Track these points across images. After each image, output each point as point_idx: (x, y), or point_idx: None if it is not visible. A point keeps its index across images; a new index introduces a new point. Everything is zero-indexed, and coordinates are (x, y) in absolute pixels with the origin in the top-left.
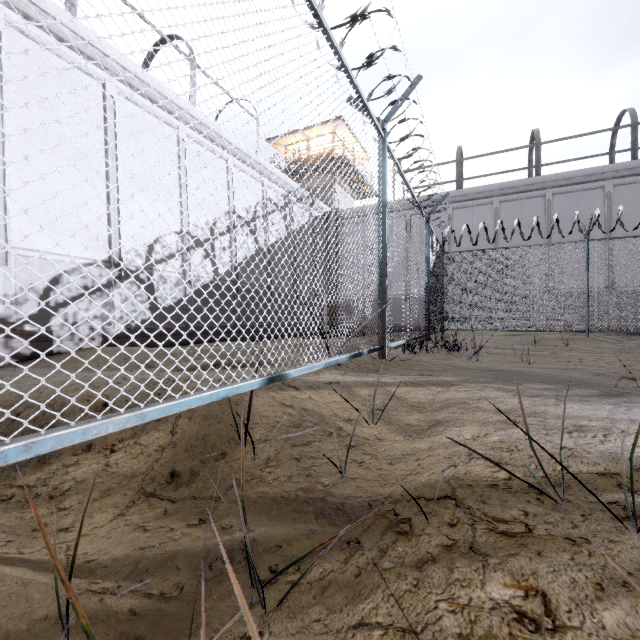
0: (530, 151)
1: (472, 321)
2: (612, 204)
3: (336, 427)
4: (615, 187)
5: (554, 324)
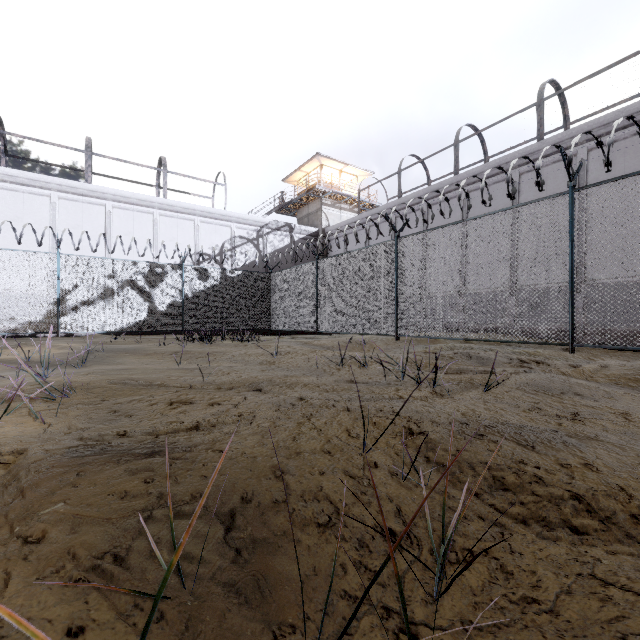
0: (482, 142)
1: (280, 323)
2: (517, 195)
3: None
4: (522, 175)
5: (306, 325)
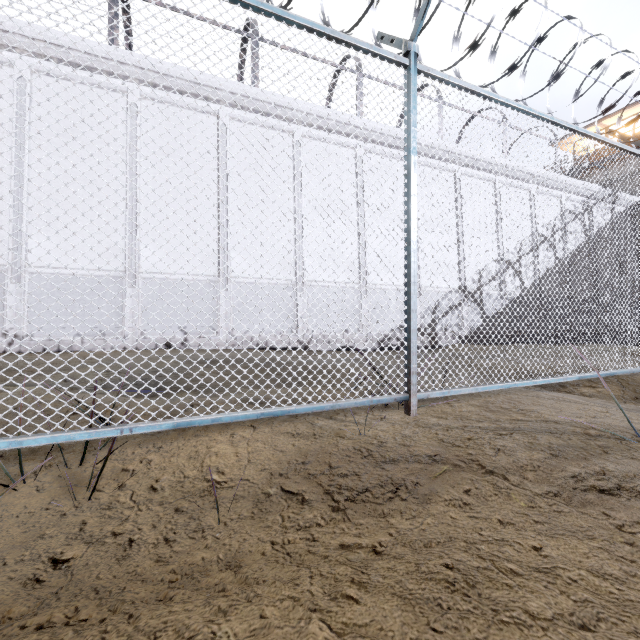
0: None
1: None
2: None
3: None
4: None
5: None
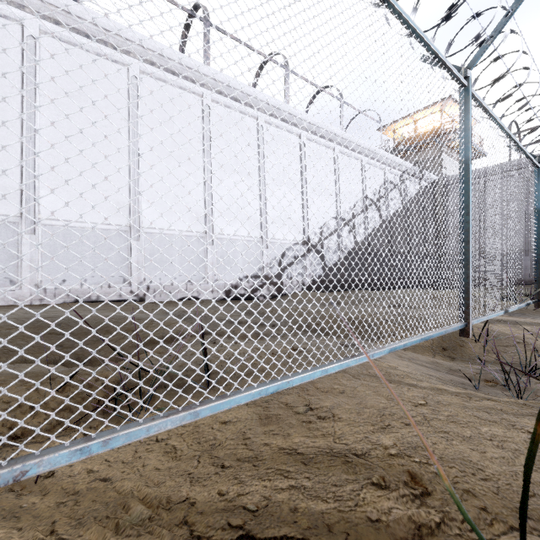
0: None
1: None
2: None
3: (520, 340)
4: None
5: None
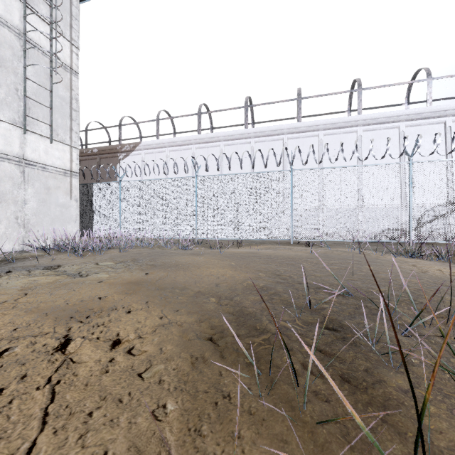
0: None
1: None
2: None
3: None
4: None
5: None
